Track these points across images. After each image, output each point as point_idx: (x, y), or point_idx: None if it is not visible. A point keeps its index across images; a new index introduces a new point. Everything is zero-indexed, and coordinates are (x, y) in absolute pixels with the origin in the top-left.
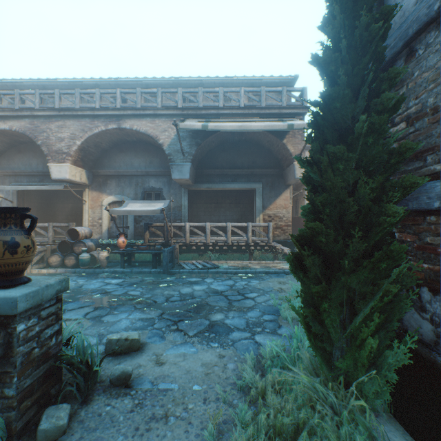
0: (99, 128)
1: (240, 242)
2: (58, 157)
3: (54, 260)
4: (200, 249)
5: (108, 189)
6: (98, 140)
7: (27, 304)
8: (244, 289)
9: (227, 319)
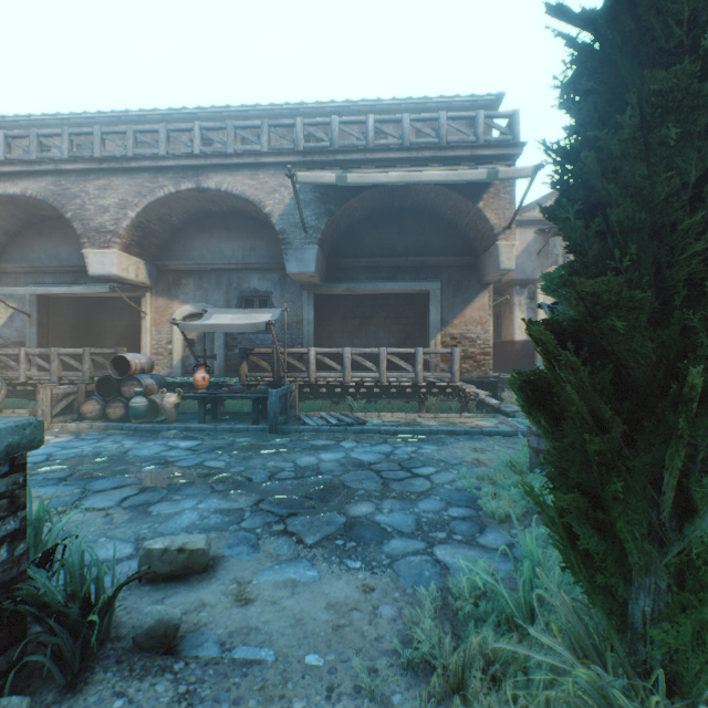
0: (166, 189)
1: (403, 381)
2: (100, 239)
3: (89, 408)
4: (335, 394)
5: (182, 293)
6: (164, 210)
7: None
8: (411, 459)
9: (380, 514)
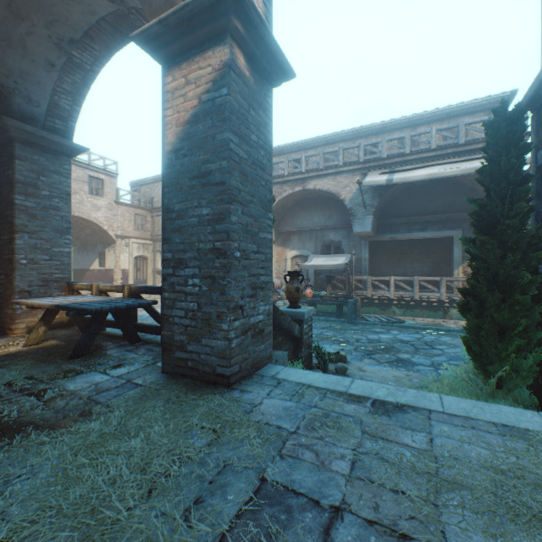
0: (287, 192)
1: (431, 298)
2: None
3: None
4: (382, 304)
5: (291, 244)
6: (284, 202)
7: (307, 316)
8: (433, 342)
9: (413, 358)
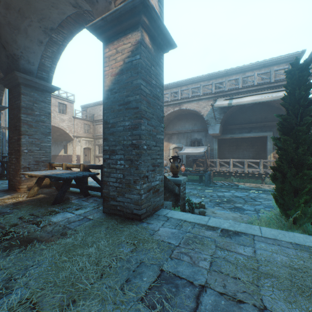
0: (170, 111)
1: (254, 171)
2: None
3: None
4: (225, 175)
5: (172, 140)
6: (169, 116)
7: (182, 182)
8: (255, 197)
9: (243, 206)
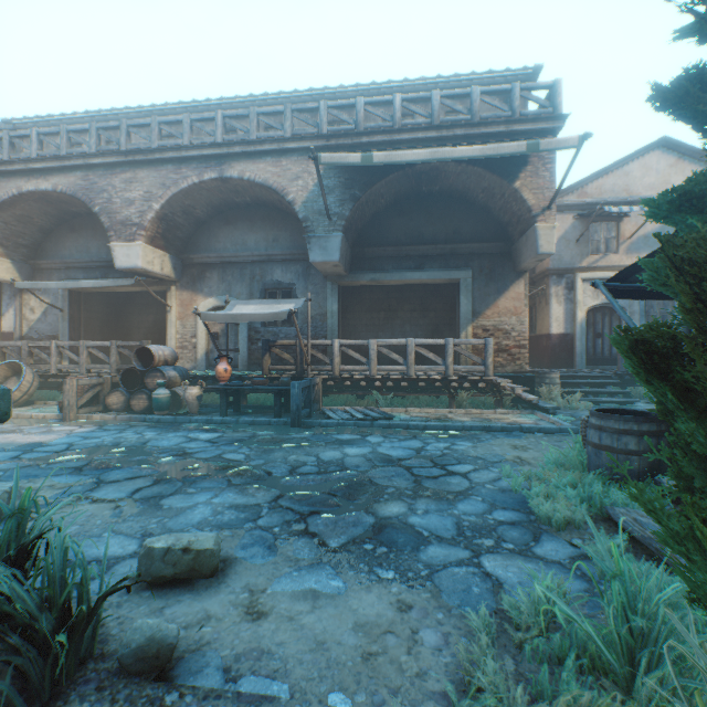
0: (189, 180)
1: (432, 374)
2: (126, 232)
3: (114, 400)
4: (360, 389)
5: (206, 286)
6: (188, 202)
7: None
8: (445, 456)
9: (414, 515)
